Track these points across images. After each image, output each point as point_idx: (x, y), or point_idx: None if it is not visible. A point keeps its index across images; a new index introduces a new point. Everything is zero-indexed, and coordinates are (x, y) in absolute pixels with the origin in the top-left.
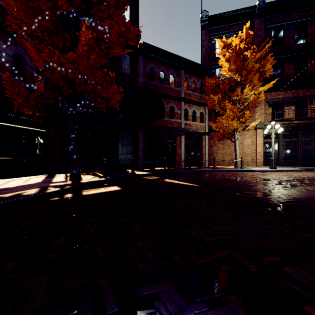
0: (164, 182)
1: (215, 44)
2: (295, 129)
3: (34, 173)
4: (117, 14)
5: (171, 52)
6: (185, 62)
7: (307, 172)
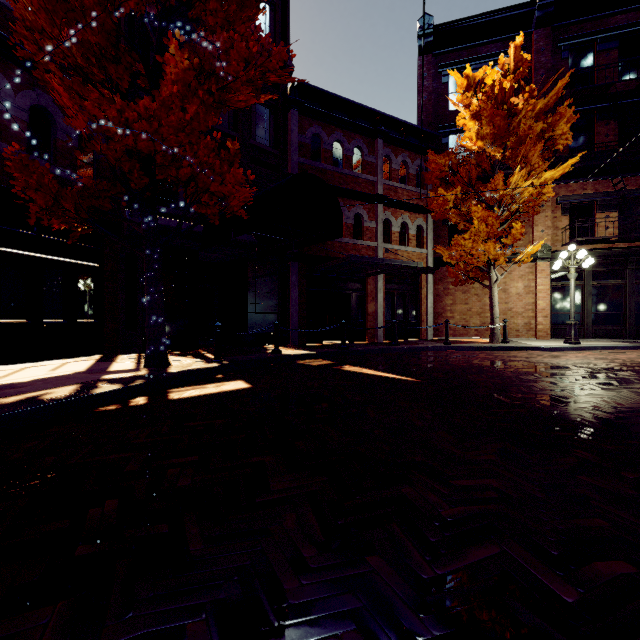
0: (342, 373)
1: (449, 84)
2: (618, 260)
3: (73, 353)
4: (244, 19)
5: (355, 102)
6: (386, 123)
7: None
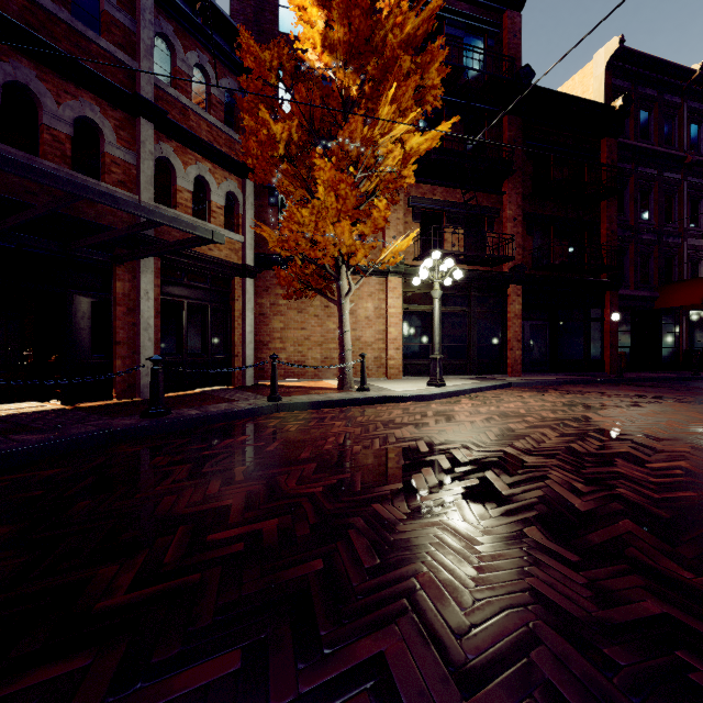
0: None
1: None
2: (464, 283)
3: None
4: None
5: None
6: None
7: (513, 393)
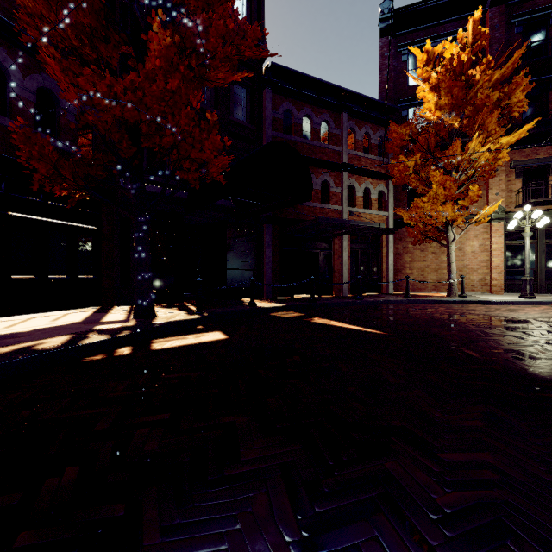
0: (311, 325)
1: (408, 62)
2: None
3: (75, 305)
4: (222, 1)
5: (323, 80)
6: (351, 98)
7: None
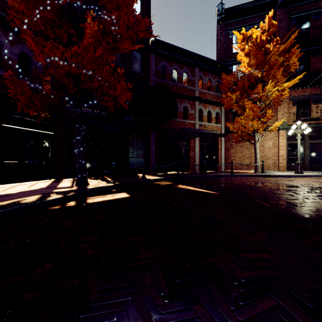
0: (177, 189)
1: (232, 39)
2: None
3: (41, 178)
4: (126, 5)
5: (184, 49)
6: (200, 59)
7: None
